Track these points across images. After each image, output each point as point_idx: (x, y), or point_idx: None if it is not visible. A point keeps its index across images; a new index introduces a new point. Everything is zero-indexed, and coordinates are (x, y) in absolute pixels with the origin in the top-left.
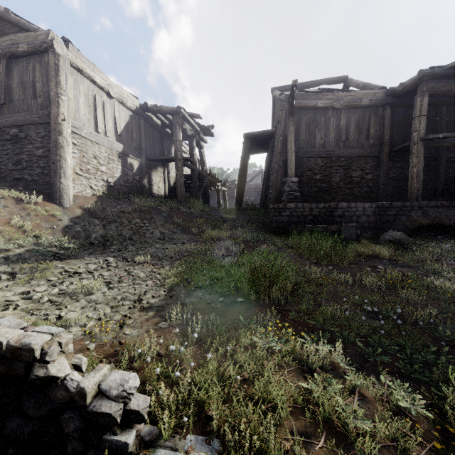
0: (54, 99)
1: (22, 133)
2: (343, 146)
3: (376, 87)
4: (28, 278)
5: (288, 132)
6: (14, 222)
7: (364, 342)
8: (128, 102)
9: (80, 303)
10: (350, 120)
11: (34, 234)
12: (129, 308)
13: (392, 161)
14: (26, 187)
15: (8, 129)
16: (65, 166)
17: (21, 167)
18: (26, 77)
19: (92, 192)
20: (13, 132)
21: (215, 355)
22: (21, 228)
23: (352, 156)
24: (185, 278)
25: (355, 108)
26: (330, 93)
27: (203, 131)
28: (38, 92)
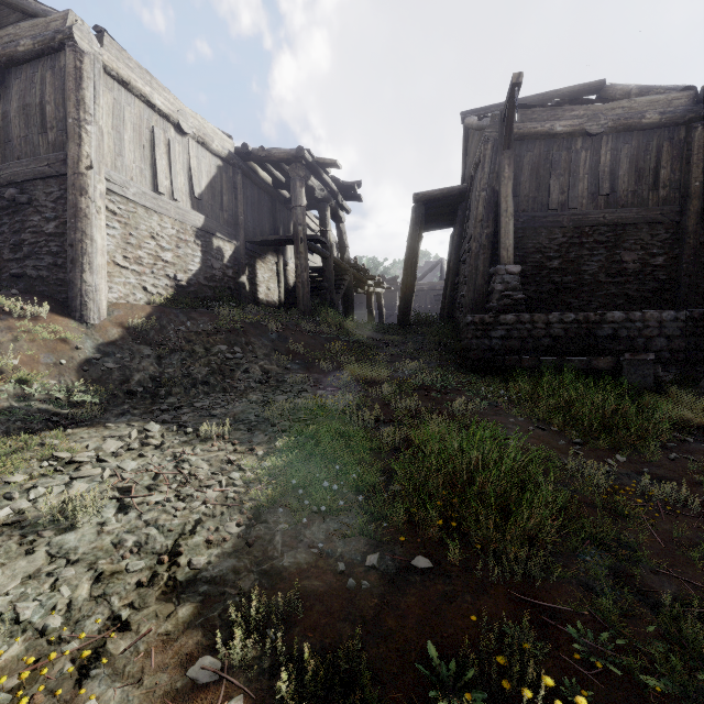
0: (73, 131)
1: (23, 194)
2: (606, 204)
3: (672, 90)
4: None
5: (501, 179)
6: None
7: None
8: (214, 143)
9: (32, 559)
10: (618, 154)
11: (19, 376)
12: (137, 586)
13: None
14: (29, 289)
15: (4, 189)
16: (91, 251)
17: (22, 255)
18: (30, 97)
19: (147, 297)
20: (10, 194)
21: None
22: None
23: (623, 222)
24: (293, 483)
25: (629, 131)
26: (578, 106)
27: (343, 193)
28: (48, 122)
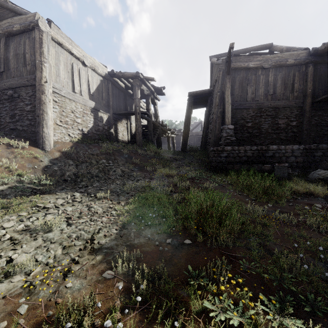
0: (38, 66)
1: (15, 93)
2: (271, 98)
3: (299, 49)
4: (3, 213)
5: (226, 88)
6: (2, 163)
7: None
8: (99, 70)
9: (37, 242)
10: (277, 77)
11: (18, 173)
12: (79, 250)
13: (314, 110)
14: (18, 135)
15: (6, 91)
16: (46, 118)
17: (15, 120)
18: (19, 50)
19: (70, 139)
20: (9, 93)
21: None
22: (7, 168)
23: (279, 106)
24: (137, 215)
25: (281, 67)
26: (259, 55)
27: (157, 92)
28: (27, 61)
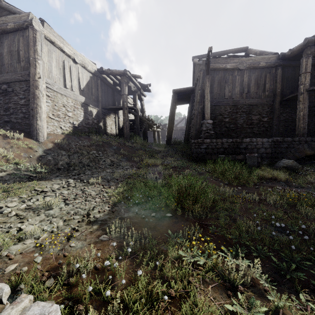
0: (32, 63)
1: (10, 88)
2: (246, 97)
3: (270, 53)
4: (5, 195)
5: (205, 86)
6: (0, 152)
7: (277, 256)
8: (88, 67)
9: (40, 217)
10: (250, 78)
11: (15, 161)
12: (78, 222)
13: (283, 107)
14: (13, 127)
15: (0, 85)
16: (40, 112)
17: (9, 113)
18: (13, 47)
19: (62, 131)
20: (4, 87)
21: (146, 269)
22: (5, 157)
23: (252, 104)
24: (126, 196)
25: (254, 69)
26: (236, 58)
27: (143, 88)
28: (21, 58)
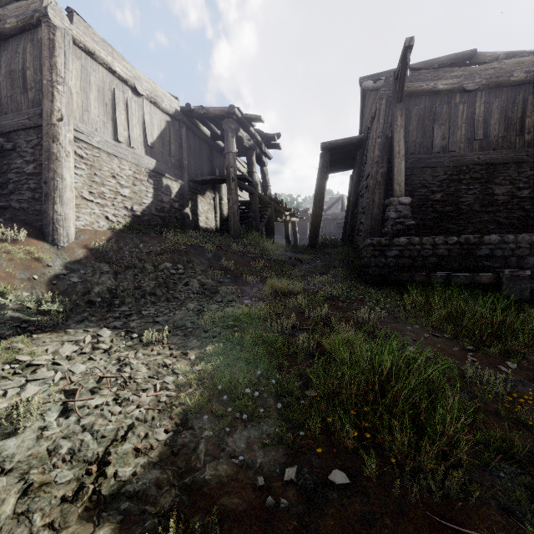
0: (47, 90)
1: (8, 142)
2: (480, 147)
3: None
4: None
5: (395, 127)
6: None
7: None
8: (163, 103)
9: None
10: (490, 107)
11: None
12: (61, 500)
13: None
14: (13, 218)
15: None
16: (61, 187)
17: (8, 191)
18: (15, 64)
19: (109, 224)
20: None
21: None
22: None
23: (494, 162)
24: (219, 388)
25: (499, 87)
26: (457, 68)
27: (266, 143)
28: (28, 84)
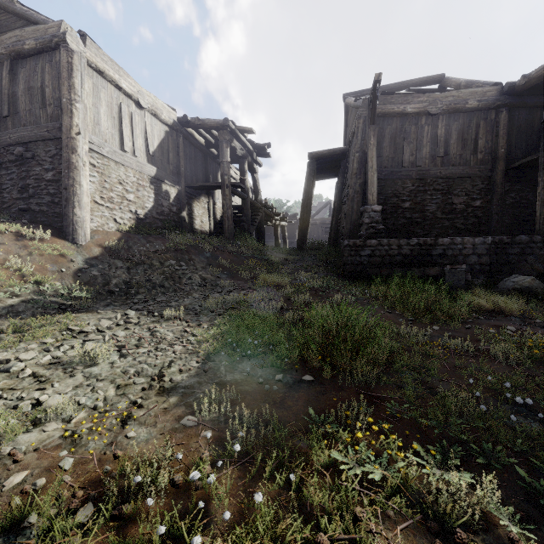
0: (66, 108)
1: (28, 152)
2: (441, 163)
3: (486, 84)
4: (16, 339)
5: (368, 145)
6: (10, 263)
7: (526, 466)
8: (163, 115)
9: (75, 379)
10: (450, 129)
11: (35, 279)
12: (142, 390)
13: (510, 181)
14: (33, 220)
15: (13, 147)
16: (79, 193)
17: (28, 195)
18: (34, 82)
19: (117, 226)
20: (18, 151)
21: (269, 487)
22: (18, 271)
23: (453, 176)
24: (229, 342)
25: (457, 112)
26: (423, 94)
27: (257, 151)
28: (47, 100)
